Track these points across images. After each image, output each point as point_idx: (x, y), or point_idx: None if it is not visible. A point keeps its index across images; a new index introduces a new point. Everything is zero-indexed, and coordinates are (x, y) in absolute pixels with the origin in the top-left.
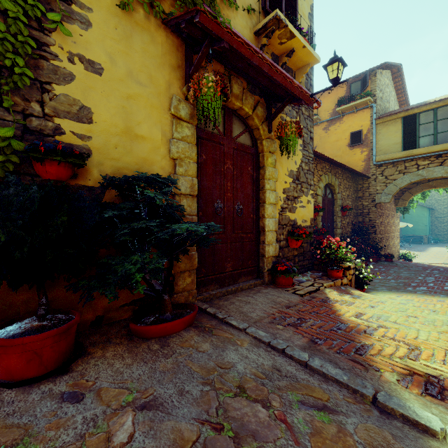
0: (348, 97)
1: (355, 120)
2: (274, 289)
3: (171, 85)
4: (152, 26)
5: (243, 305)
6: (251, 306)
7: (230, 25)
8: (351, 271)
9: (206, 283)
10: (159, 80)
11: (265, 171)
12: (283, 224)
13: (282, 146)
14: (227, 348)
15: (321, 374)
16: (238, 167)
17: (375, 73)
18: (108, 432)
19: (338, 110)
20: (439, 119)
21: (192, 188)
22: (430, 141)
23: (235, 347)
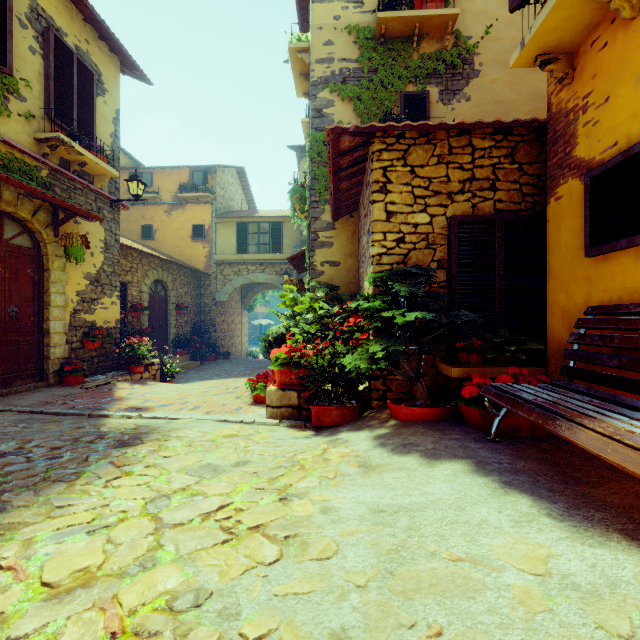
0: (190, 186)
1: (198, 212)
2: (60, 388)
3: None
4: None
5: (14, 401)
6: (24, 400)
7: None
8: (155, 367)
9: None
10: None
11: (51, 275)
12: (76, 326)
13: None
14: None
15: (65, 414)
16: (12, 270)
17: (216, 170)
18: None
19: (180, 196)
20: (262, 232)
21: None
22: (256, 250)
23: None
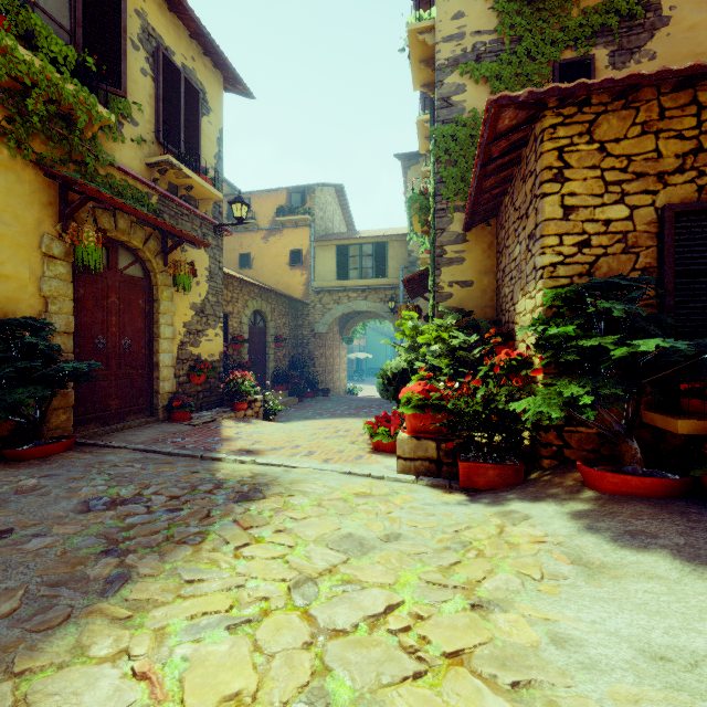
0: (287, 209)
1: (296, 236)
2: (169, 424)
3: (41, 223)
4: (19, 166)
5: (128, 437)
6: (137, 436)
7: (115, 162)
8: (258, 404)
9: (84, 422)
10: (28, 219)
11: (160, 306)
12: (183, 359)
13: None
14: (107, 456)
15: (177, 455)
16: (126, 301)
17: (314, 190)
18: (20, 484)
19: (278, 221)
20: (364, 255)
21: (68, 326)
22: (357, 275)
23: (115, 455)
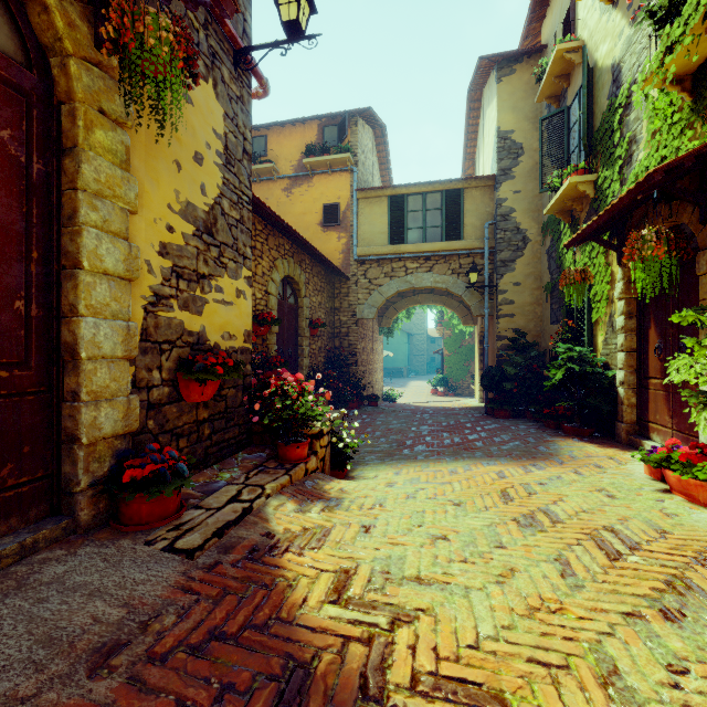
0: (320, 146)
1: (331, 185)
2: (104, 548)
3: None
4: None
5: None
6: None
7: None
8: (324, 441)
9: None
10: None
11: (80, 164)
12: (160, 340)
13: (158, 125)
14: None
15: None
16: None
17: (357, 120)
18: None
19: (306, 164)
20: (429, 208)
21: None
22: (419, 237)
23: None
